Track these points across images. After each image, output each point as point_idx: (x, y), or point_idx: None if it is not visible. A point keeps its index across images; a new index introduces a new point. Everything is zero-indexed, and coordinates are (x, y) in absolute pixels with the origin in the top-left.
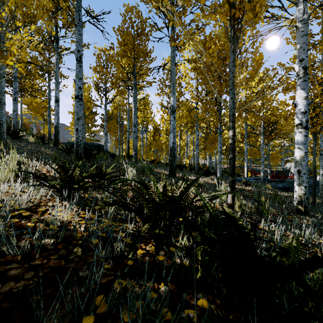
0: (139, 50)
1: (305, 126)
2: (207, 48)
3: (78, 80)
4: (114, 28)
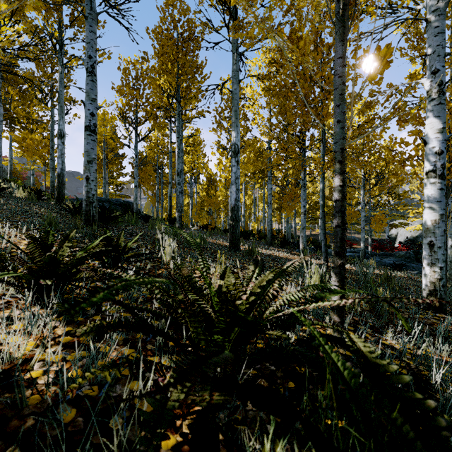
0: (185, 63)
1: (440, 174)
2: (294, 39)
3: (89, 102)
4: (148, 28)
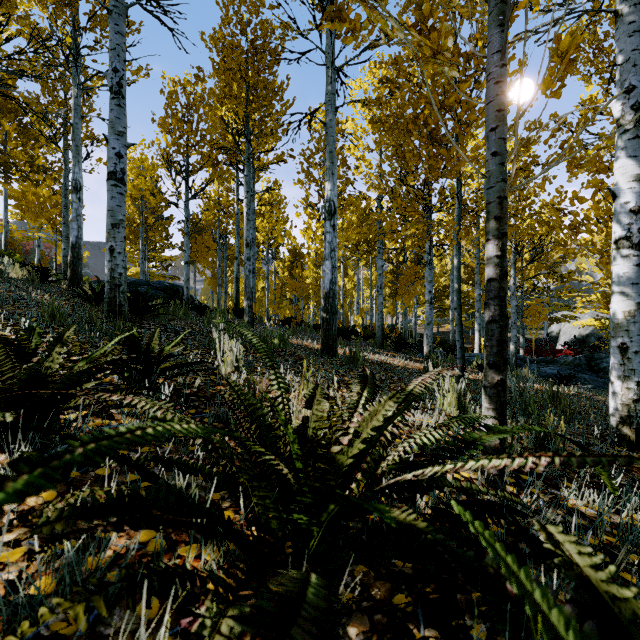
0: (258, 84)
1: (637, 242)
2: (421, 30)
3: (115, 137)
4: (203, 33)
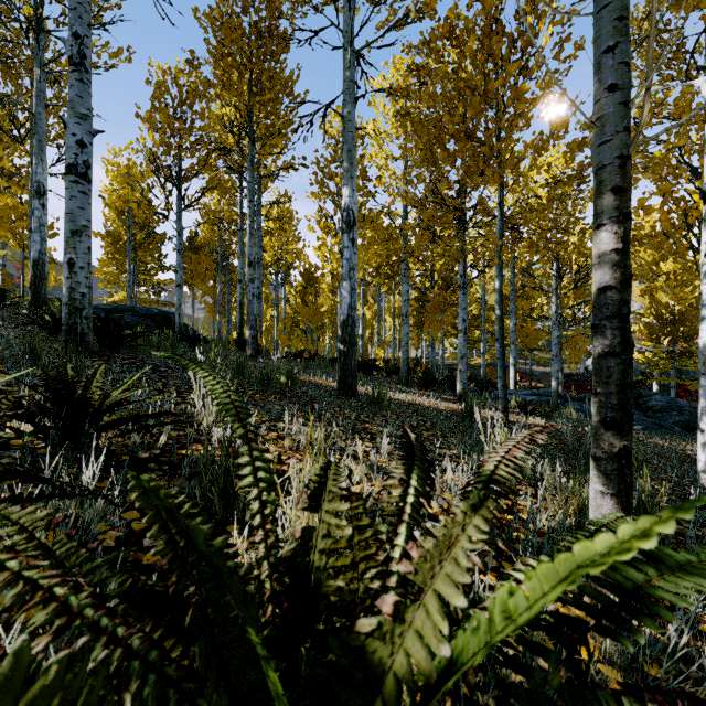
0: (263, 73)
1: None
2: None
3: (75, 120)
4: (196, 9)
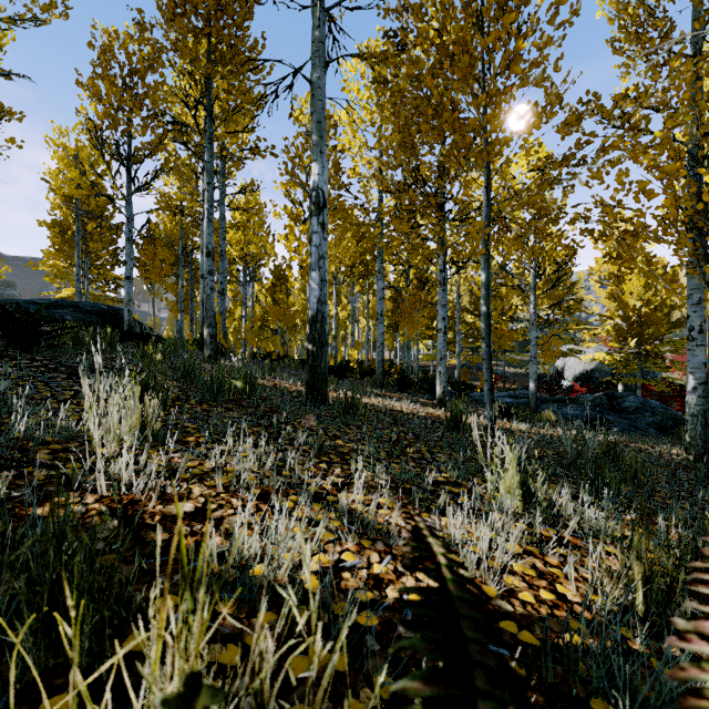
0: (223, 39)
1: None
2: None
3: None
4: None
